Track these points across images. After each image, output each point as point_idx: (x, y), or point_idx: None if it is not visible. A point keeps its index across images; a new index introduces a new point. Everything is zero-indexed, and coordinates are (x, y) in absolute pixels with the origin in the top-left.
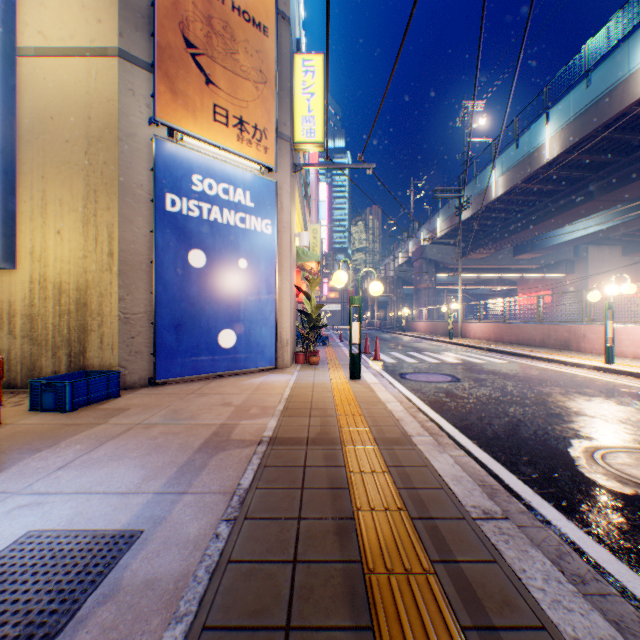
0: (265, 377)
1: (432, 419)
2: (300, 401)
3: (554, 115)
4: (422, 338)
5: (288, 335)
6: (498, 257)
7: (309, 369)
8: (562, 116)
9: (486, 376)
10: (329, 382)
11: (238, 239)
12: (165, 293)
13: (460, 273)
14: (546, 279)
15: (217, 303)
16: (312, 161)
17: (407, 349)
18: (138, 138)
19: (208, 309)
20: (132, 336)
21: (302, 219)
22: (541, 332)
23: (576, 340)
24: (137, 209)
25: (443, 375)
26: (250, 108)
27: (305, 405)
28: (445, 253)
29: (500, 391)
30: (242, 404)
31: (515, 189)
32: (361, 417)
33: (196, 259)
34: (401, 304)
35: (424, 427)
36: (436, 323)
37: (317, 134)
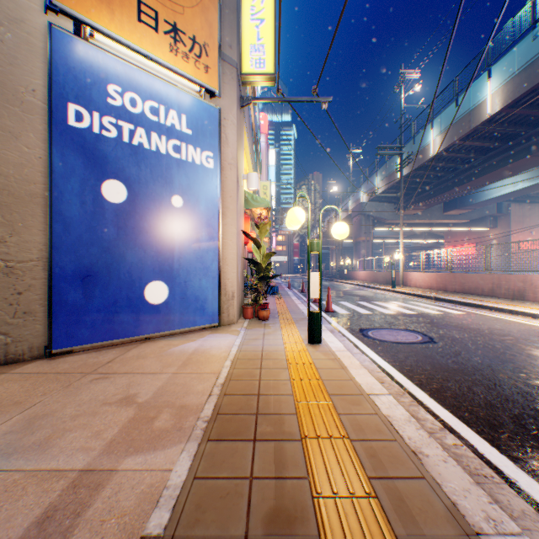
0: (203, 339)
1: (446, 424)
2: (241, 392)
3: (497, 71)
4: (364, 286)
5: (234, 287)
6: (429, 213)
7: (258, 326)
8: (506, 71)
9: (460, 333)
10: (282, 349)
11: (171, 171)
12: (66, 234)
13: (401, 225)
14: (470, 233)
15: (142, 248)
16: (263, 130)
17: (355, 298)
18: (28, 26)
19: (130, 256)
20: (18, 291)
21: (252, 169)
22: (490, 281)
23: (533, 290)
24: (26, 121)
25: (410, 332)
26: (187, 15)
27: (248, 404)
28: (382, 209)
29: (497, 359)
30: (150, 401)
31: (453, 147)
32: (347, 446)
33: (113, 192)
34: (341, 255)
35: (448, 451)
36: (376, 272)
37: (267, 64)
